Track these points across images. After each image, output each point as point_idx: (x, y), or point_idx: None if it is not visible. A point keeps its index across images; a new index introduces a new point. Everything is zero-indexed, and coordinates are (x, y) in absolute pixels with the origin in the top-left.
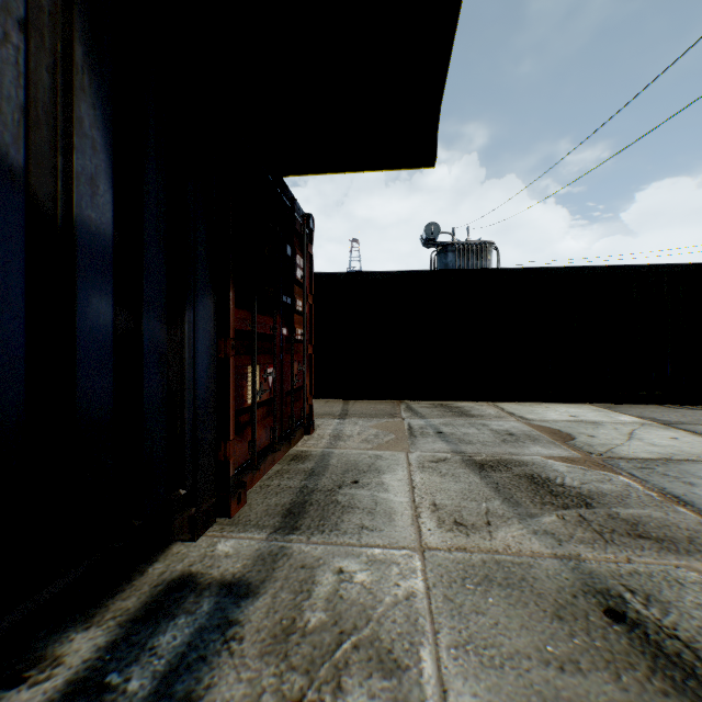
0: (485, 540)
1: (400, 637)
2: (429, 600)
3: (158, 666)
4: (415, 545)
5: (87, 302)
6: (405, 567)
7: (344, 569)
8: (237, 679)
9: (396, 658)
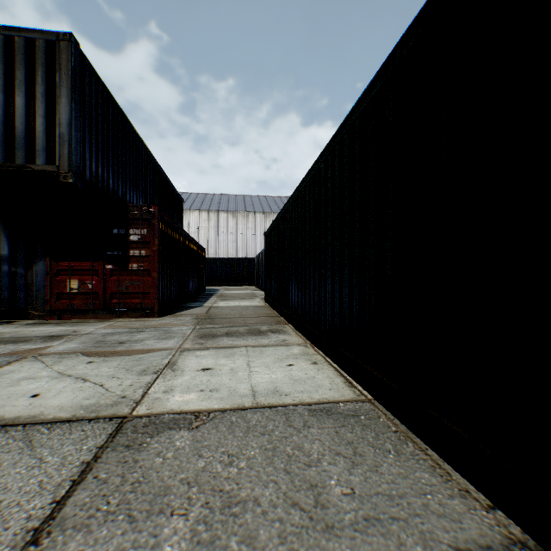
0: None
1: None
2: None
3: None
4: None
5: (4, 267)
6: None
7: None
8: None
9: None
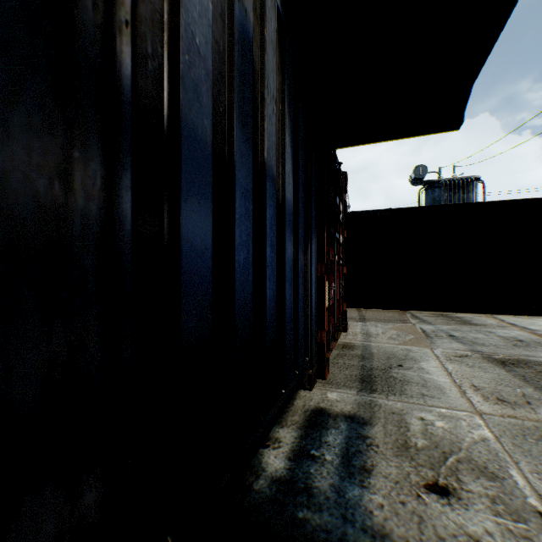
0: (529, 413)
1: (489, 461)
2: (500, 444)
3: (336, 451)
4: (471, 410)
5: (287, 244)
6: (470, 422)
7: (424, 418)
8: (388, 465)
9: (492, 472)
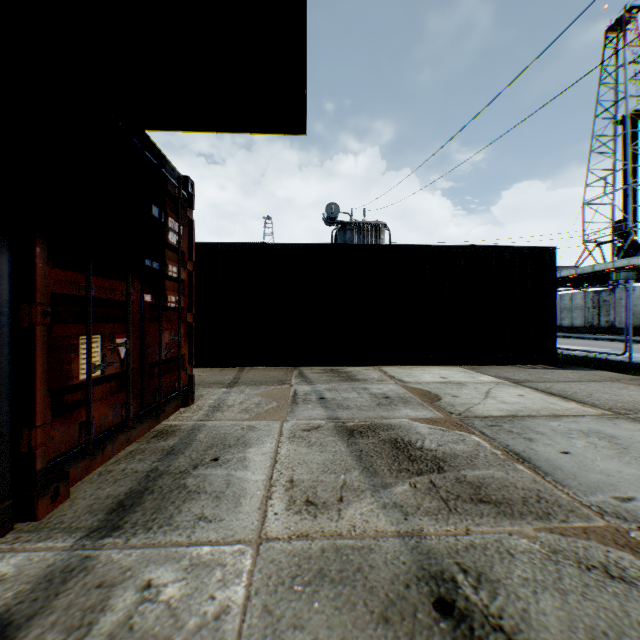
0: (332, 521)
1: None
2: (243, 616)
3: None
4: (252, 536)
5: None
6: (230, 569)
7: (154, 582)
8: None
9: None
